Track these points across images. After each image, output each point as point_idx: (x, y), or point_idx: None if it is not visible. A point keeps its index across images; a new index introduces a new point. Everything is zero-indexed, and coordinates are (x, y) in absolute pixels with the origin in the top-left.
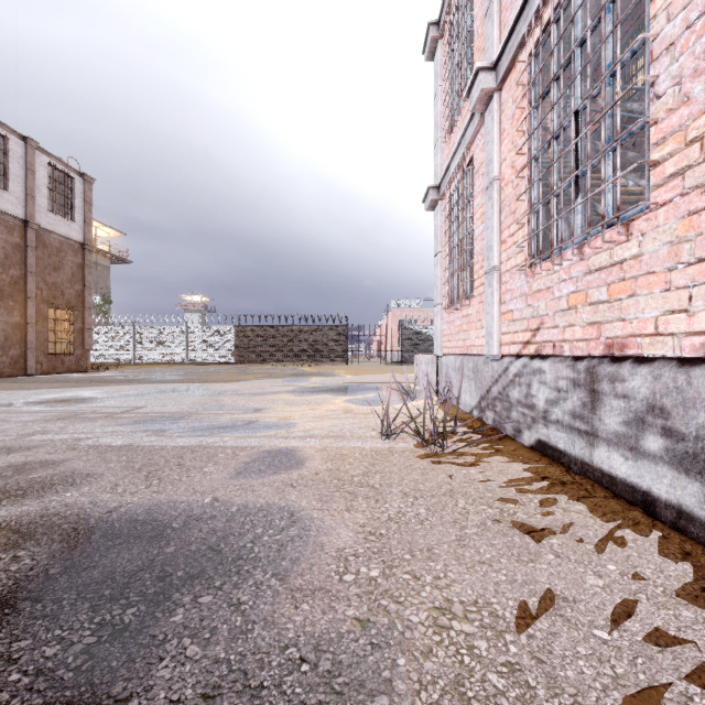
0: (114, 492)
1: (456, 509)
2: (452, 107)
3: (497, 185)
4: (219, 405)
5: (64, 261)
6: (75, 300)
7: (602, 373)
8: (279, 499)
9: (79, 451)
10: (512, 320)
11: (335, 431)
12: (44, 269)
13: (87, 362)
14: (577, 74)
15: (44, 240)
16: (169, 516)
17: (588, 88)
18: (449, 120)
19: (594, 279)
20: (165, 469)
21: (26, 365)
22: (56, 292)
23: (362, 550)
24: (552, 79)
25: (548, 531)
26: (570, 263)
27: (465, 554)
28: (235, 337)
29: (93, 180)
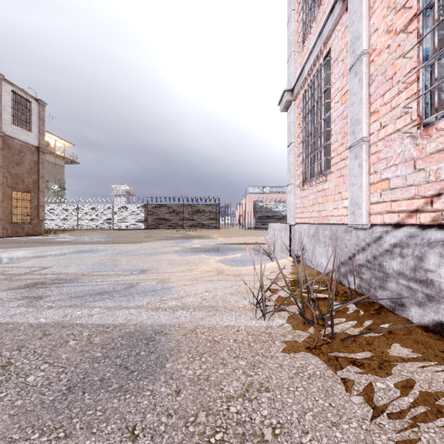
0: None
1: None
2: (306, 17)
3: (366, 58)
4: (113, 266)
5: (24, 159)
6: (32, 185)
7: None
8: None
9: None
10: (389, 188)
11: (208, 298)
12: (9, 164)
13: (41, 229)
14: None
15: (9, 144)
16: None
17: None
18: (304, 30)
19: None
20: None
21: None
22: (18, 180)
23: None
24: None
25: None
26: None
27: None
28: (144, 212)
29: (45, 103)
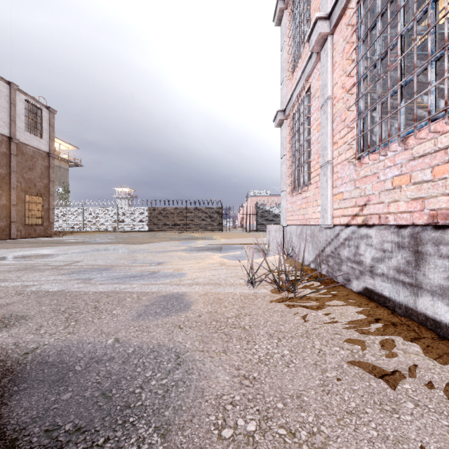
0: (36, 333)
1: (314, 350)
2: (294, 53)
3: (330, 102)
4: (134, 260)
5: (36, 164)
6: (43, 189)
7: (426, 238)
8: (168, 340)
9: (23, 295)
10: (343, 199)
11: (213, 279)
12: (22, 169)
13: (51, 231)
14: (404, 3)
15: (22, 150)
16: (74, 357)
17: (415, 12)
18: (292, 63)
19: (418, 163)
20: (83, 312)
21: (10, 232)
22: (31, 184)
23: (239, 397)
24: (379, 13)
25: (398, 375)
26: (394, 153)
27: (332, 402)
28: (148, 214)
29: (55, 111)
